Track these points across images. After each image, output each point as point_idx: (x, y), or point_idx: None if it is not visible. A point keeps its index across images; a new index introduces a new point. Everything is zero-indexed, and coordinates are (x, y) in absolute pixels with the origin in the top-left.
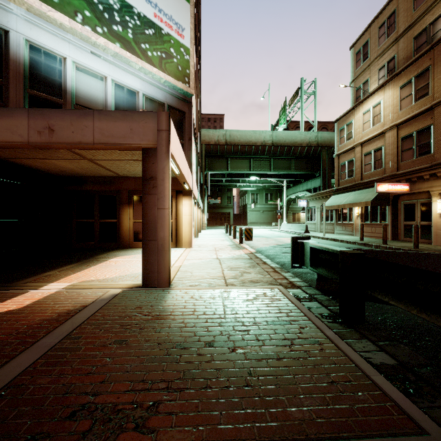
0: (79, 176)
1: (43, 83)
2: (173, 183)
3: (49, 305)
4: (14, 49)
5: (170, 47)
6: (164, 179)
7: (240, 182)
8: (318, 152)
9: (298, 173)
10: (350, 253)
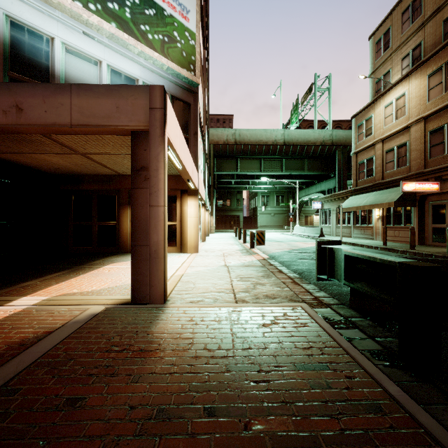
0: (75, 174)
1: (26, 65)
2: (177, 182)
3: (4, 330)
4: None
5: (173, 30)
6: (158, 169)
7: (250, 184)
8: (333, 151)
9: (311, 173)
10: (420, 266)
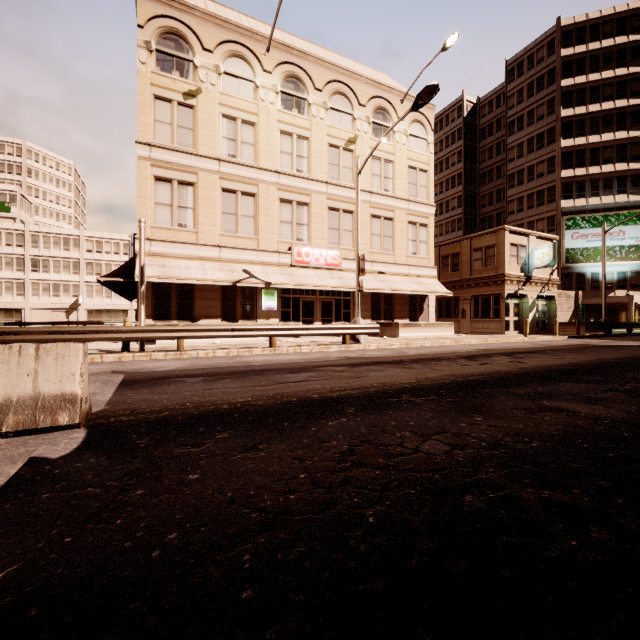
0: None
1: (594, 281)
2: None
3: None
4: (587, 276)
5: None
6: (631, 309)
7: None
8: None
9: None
10: None
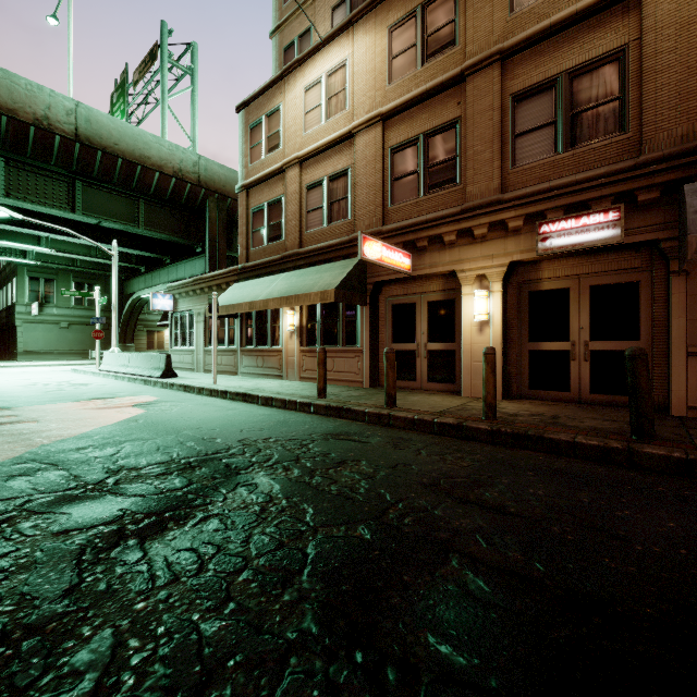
0: None
1: None
2: None
3: None
4: None
5: None
6: None
7: None
8: (201, 200)
9: (153, 236)
10: None
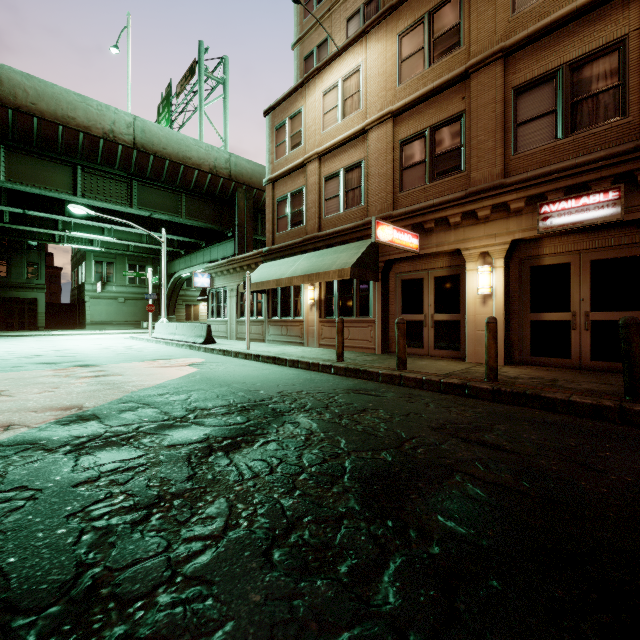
0: None
1: None
2: None
3: None
4: None
5: None
6: None
7: (60, 230)
8: (231, 192)
9: (193, 224)
10: None
